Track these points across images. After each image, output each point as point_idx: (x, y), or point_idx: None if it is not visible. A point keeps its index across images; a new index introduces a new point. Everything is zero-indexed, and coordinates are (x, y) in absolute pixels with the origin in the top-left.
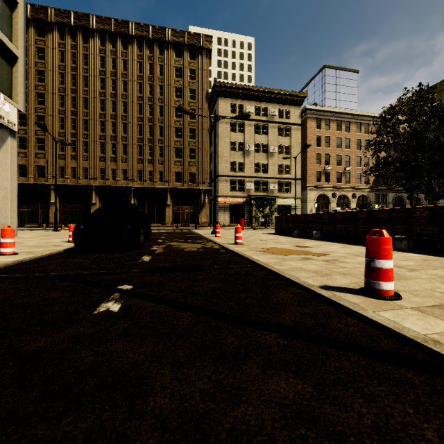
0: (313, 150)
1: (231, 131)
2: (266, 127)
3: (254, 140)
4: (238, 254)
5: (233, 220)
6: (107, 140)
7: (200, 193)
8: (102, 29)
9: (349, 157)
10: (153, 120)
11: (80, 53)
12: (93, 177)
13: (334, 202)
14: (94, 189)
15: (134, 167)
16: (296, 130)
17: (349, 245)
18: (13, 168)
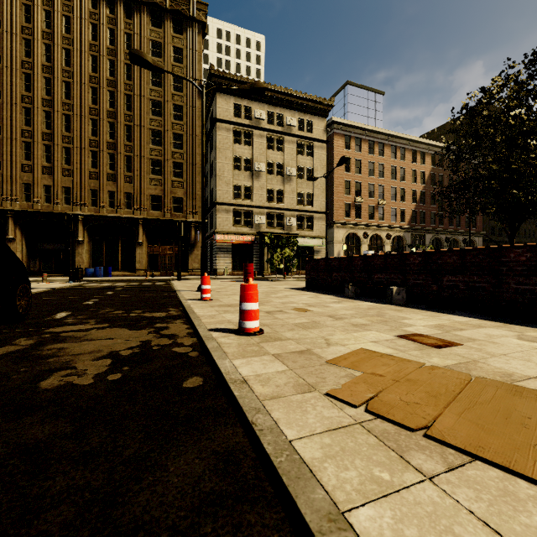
0: (341, 176)
1: (234, 142)
2: (281, 141)
3: (266, 157)
4: (260, 450)
5: (237, 267)
6: (35, 139)
7: (190, 227)
8: None
9: (383, 188)
10: (116, 115)
11: None
12: (9, 197)
13: (366, 243)
14: (10, 215)
15: (84, 184)
16: (320, 149)
17: (510, 325)
18: None
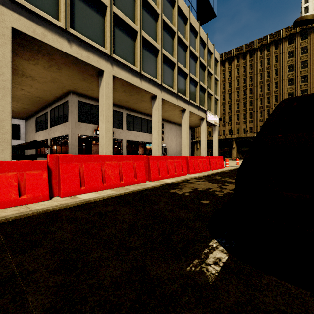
0: None
1: None
2: None
3: None
4: None
5: None
6: (240, 112)
7: None
8: (238, 54)
9: None
10: (270, 93)
11: (226, 72)
12: (233, 134)
13: None
14: (233, 139)
15: (257, 125)
16: None
17: None
18: (217, 139)
